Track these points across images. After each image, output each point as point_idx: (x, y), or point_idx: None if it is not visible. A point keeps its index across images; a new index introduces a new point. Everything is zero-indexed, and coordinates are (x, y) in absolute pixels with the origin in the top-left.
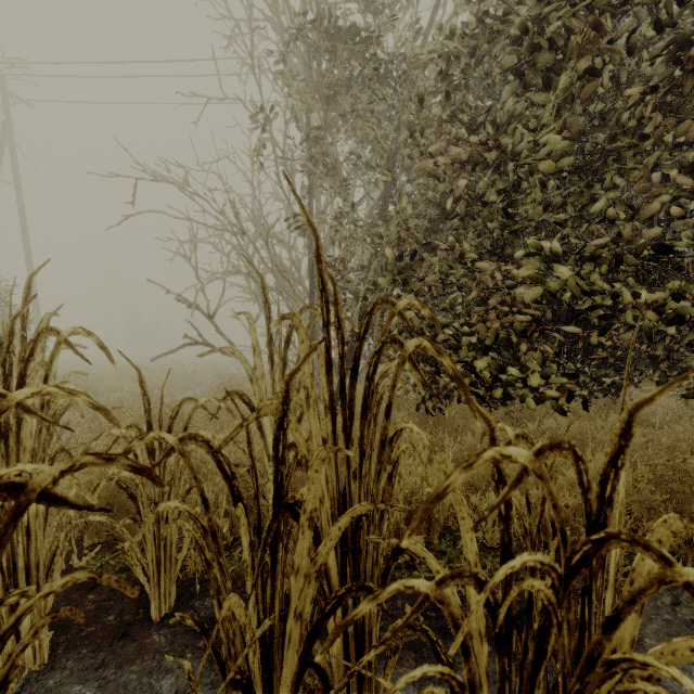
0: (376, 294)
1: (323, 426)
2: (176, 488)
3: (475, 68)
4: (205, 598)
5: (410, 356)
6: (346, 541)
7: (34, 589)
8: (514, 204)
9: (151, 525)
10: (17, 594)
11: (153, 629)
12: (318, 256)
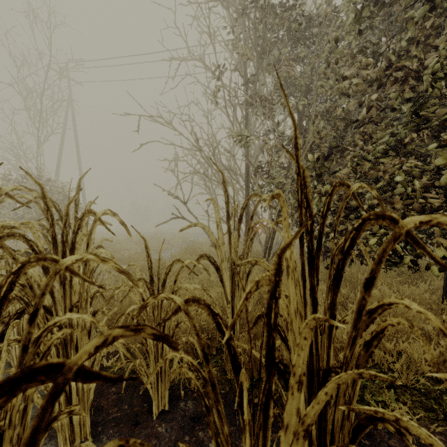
0: (293, 186)
1: None
2: (168, 323)
3: (379, 9)
4: (187, 400)
5: (410, 232)
6: (311, 388)
7: (78, 409)
8: (425, 106)
9: (152, 348)
10: (67, 412)
11: (154, 421)
12: (295, 144)
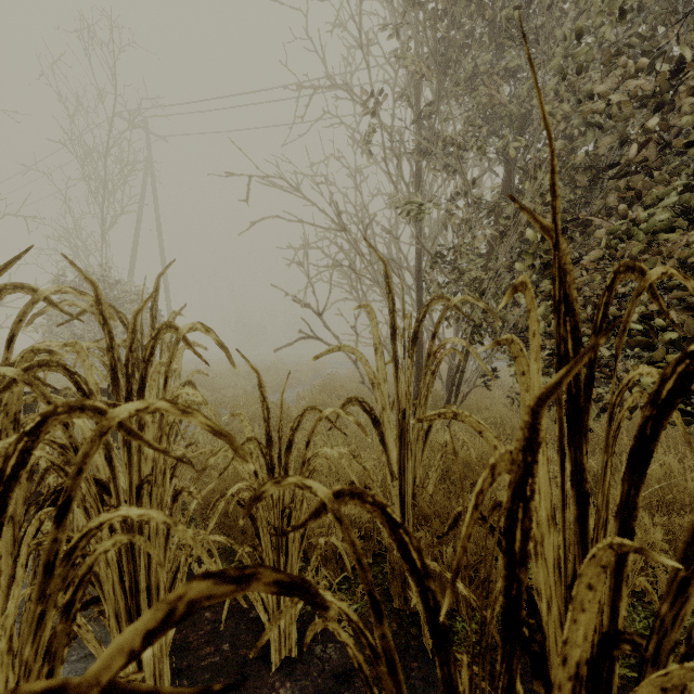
0: (497, 285)
1: (442, 438)
2: (296, 512)
3: None
4: (327, 643)
5: None
6: None
7: (140, 678)
8: None
9: (270, 554)
10: None
11: (272, 676)
12: (552, 185)
